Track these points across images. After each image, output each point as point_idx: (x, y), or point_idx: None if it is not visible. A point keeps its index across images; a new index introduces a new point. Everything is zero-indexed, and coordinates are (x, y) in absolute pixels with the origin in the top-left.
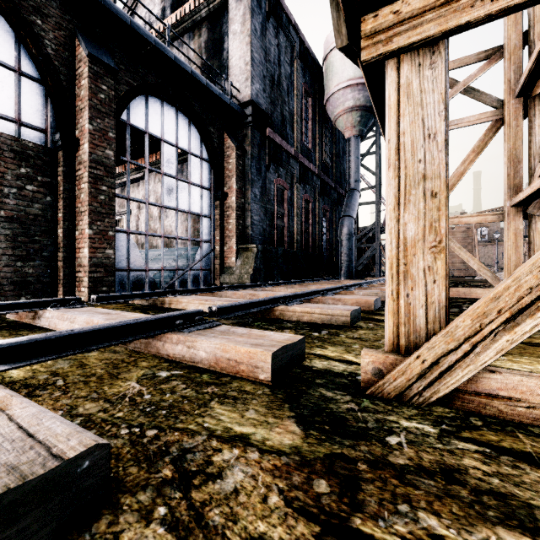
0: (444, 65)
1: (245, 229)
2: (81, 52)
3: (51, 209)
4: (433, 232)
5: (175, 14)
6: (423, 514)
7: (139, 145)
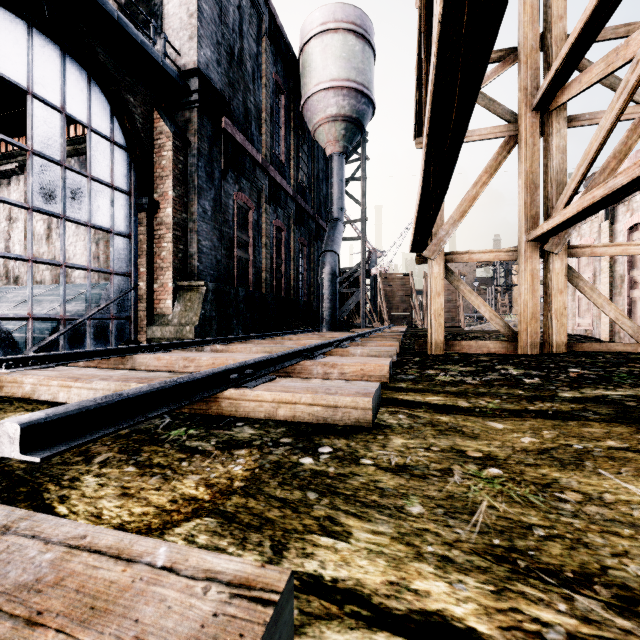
0: None
1: (189, 258)
2: None
3: None
4: None
5: None
6: None
7: (4, 114)
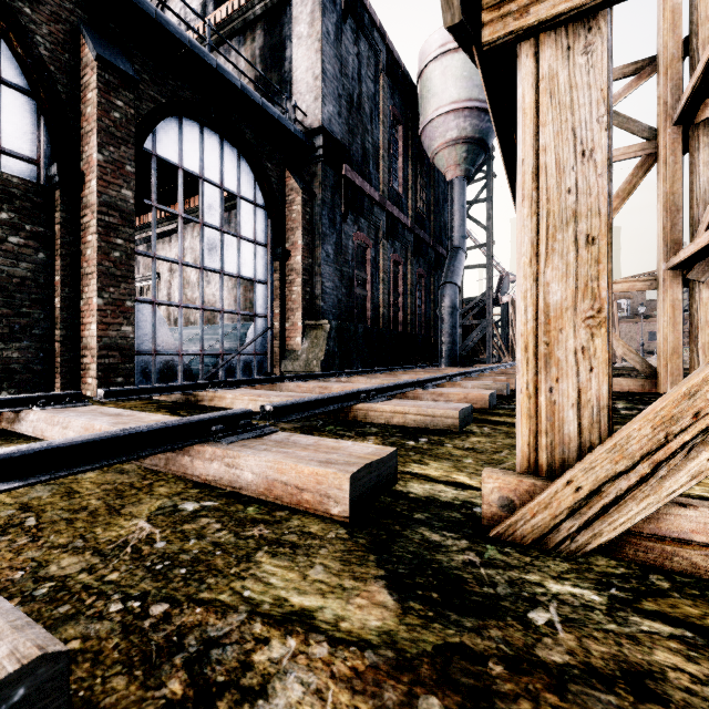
0: (606, 47)
1: (314, 299)
2: (87, 54)
3: (45, 270)
4: (589, 296)
5: (220, 11)
6: None
7: (171, 186)
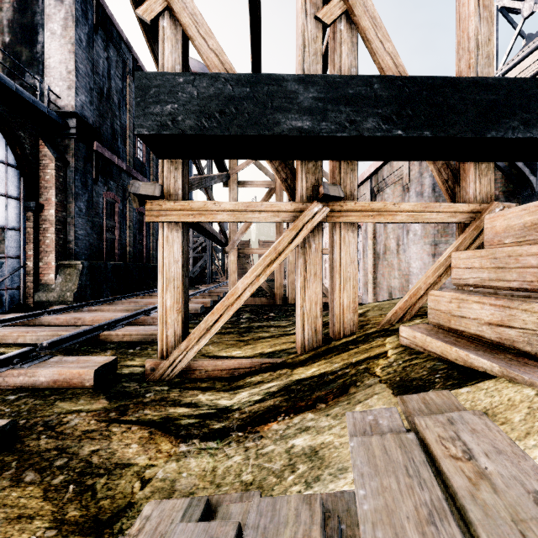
0: (181, 233)
1: (68, 243)
2: None
3: None
4: (177, 304)
5: None
6: (146, 411)
7: None
